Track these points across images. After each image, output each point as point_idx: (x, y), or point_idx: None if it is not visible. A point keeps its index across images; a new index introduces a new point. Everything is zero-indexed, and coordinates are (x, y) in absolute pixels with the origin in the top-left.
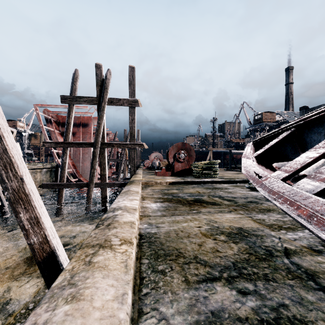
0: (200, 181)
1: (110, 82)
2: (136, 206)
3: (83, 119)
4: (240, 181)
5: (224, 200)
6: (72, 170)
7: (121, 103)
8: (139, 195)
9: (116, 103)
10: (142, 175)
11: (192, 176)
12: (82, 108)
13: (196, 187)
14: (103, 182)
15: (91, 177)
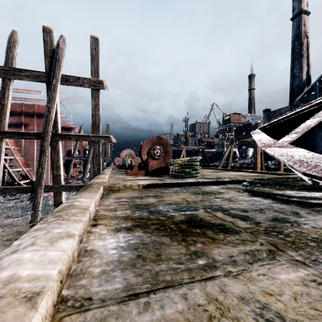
0: (182, 182)
1: (64, 53)
2: (49, 274)
3: (38, 108)
4: (229, 181)
5: (235, 218)
6: (22, 169)
7: (80, 83)
8: (87, 217)
9: (73, 82)
10: (109, 175)
11: (169, 176)
12: (34, 94)
13: (180, 192)
14: (56, 184)
15: (38, 179)
